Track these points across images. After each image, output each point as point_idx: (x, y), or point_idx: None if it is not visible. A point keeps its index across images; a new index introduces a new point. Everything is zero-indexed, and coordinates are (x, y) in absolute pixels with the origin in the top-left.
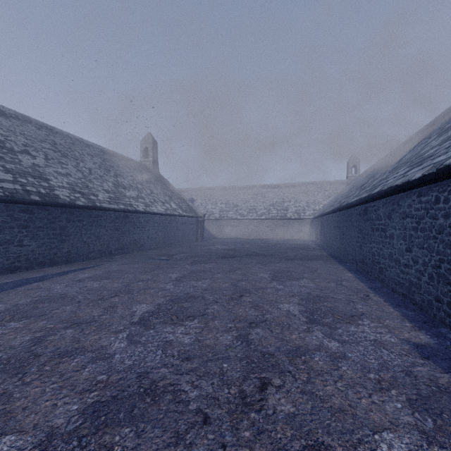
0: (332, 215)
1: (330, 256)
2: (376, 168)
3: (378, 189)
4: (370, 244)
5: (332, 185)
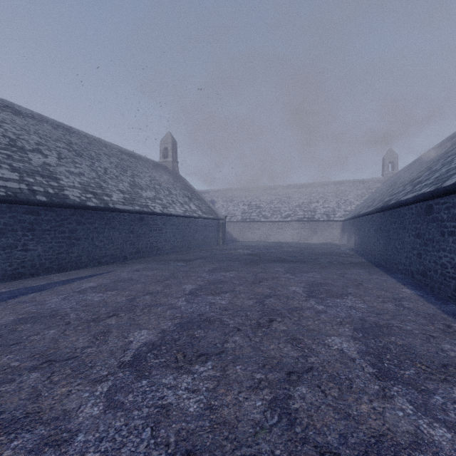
0: (372, 216)
1: (371, 264)
2: (424, 162)
3: (455, 179)
4: (437, 253)
5: (366, 184)
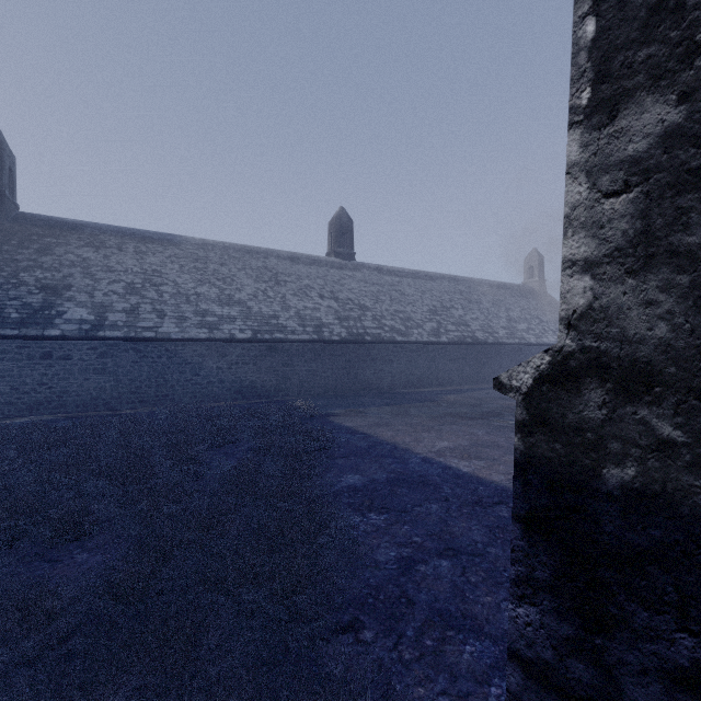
0: None
1: None
2: None
3: None
4: None
5: None
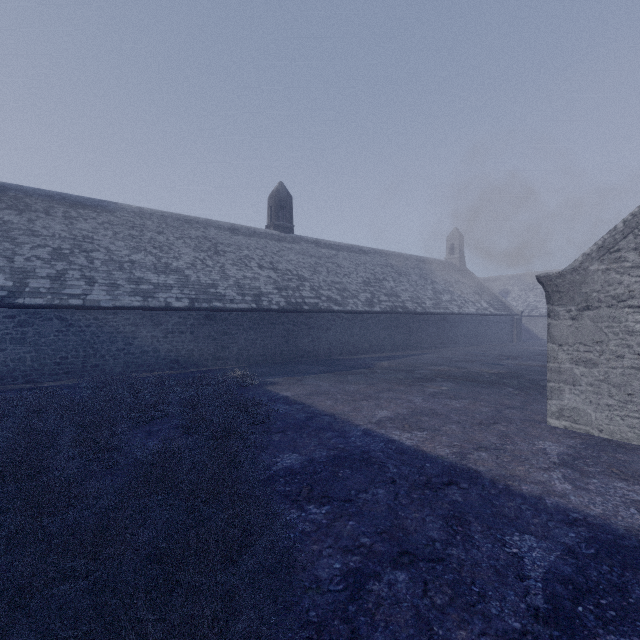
0: None
1: None
2: None
3: None
4: None
5: None
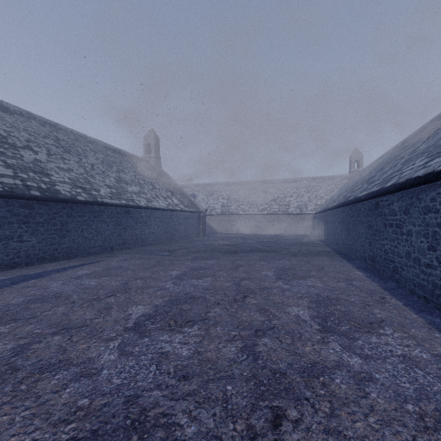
0: (336, 210)
1: (335, 252)
2: (382, 162)
3: (393, 181)
4: (382, 241)
5: (335, 180)
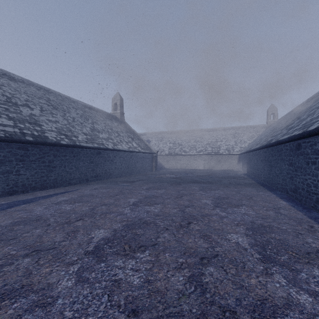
0: (259, 151)
1: (259, 184)
2: (295, 113)
3: (316, 125)
4: (304, 176)
5: (255, 128)
